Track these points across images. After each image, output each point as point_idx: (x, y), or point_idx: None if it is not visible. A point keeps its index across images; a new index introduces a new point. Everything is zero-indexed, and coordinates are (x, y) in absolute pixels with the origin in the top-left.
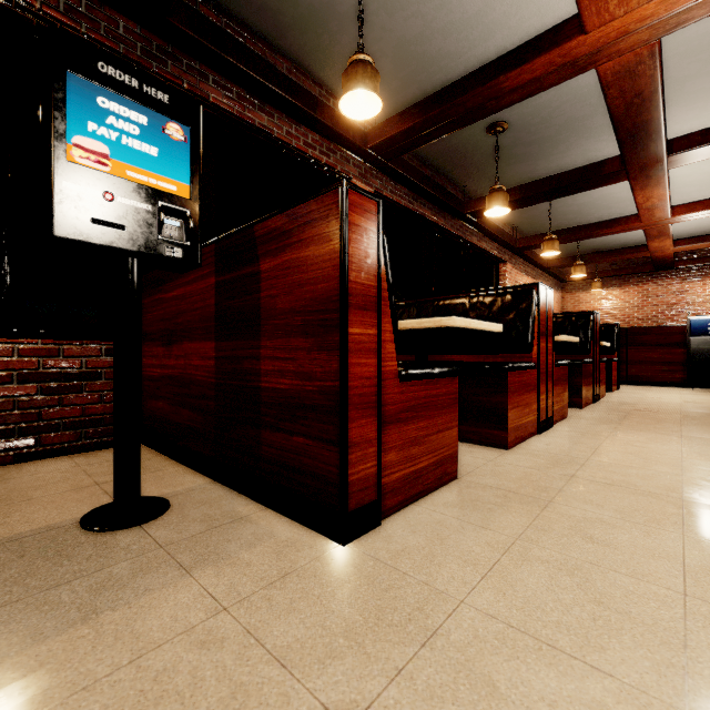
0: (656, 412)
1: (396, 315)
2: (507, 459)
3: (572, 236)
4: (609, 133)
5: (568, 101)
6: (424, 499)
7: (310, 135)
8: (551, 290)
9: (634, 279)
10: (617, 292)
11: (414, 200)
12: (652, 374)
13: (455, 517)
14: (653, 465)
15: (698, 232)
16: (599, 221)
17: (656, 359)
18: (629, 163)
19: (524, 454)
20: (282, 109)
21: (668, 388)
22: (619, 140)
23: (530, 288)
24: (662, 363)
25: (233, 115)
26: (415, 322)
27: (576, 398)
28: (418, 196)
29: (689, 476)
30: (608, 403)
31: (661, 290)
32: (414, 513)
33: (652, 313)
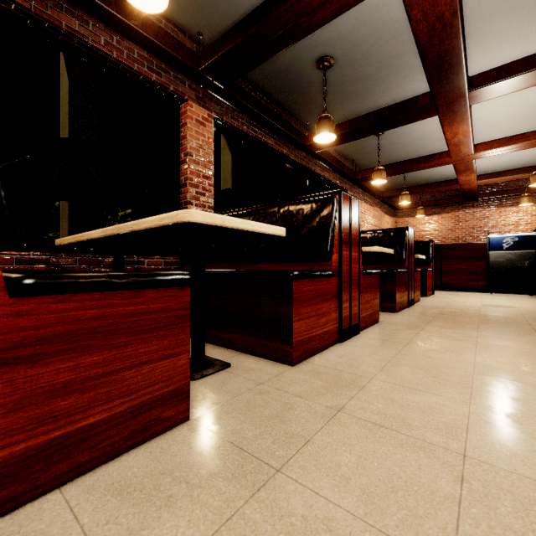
0: (458, 315)
1: (2, 185)
2: (281, 381)
3: (398, 169)
4: (421, 73)
5: (383, 37)
6: (90, 474)
7: (136, 51)
8: (357, 200)
9: (448, 207)
10: (436, 218)
11: (257, 128)
12: (460, 282)
13: (85, 529)
14: (441, 386)
15: (495, 170)
16: (419, 156)
17: (463, 270)
18: (437, 97)
19: (306, 372)
20: (97, 16)
21: (472, 293)
22: (427, 71)
23: (331, 196)
24: (468, 273)
25: (32, 13)
26: (157, 218)
27: (391, 304)
28: (262, 126)
29: (478, 405)
30: (420, 307)
31: (469, 216)
32: (29, 517)
33: (462, 234)
